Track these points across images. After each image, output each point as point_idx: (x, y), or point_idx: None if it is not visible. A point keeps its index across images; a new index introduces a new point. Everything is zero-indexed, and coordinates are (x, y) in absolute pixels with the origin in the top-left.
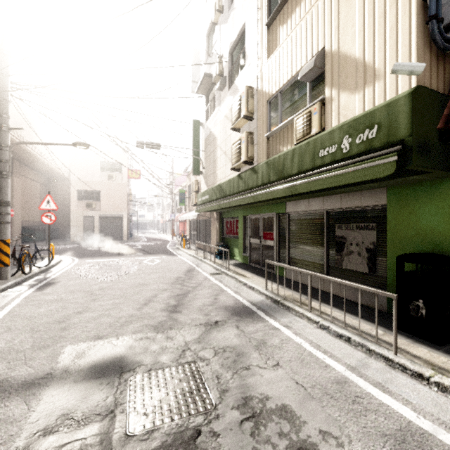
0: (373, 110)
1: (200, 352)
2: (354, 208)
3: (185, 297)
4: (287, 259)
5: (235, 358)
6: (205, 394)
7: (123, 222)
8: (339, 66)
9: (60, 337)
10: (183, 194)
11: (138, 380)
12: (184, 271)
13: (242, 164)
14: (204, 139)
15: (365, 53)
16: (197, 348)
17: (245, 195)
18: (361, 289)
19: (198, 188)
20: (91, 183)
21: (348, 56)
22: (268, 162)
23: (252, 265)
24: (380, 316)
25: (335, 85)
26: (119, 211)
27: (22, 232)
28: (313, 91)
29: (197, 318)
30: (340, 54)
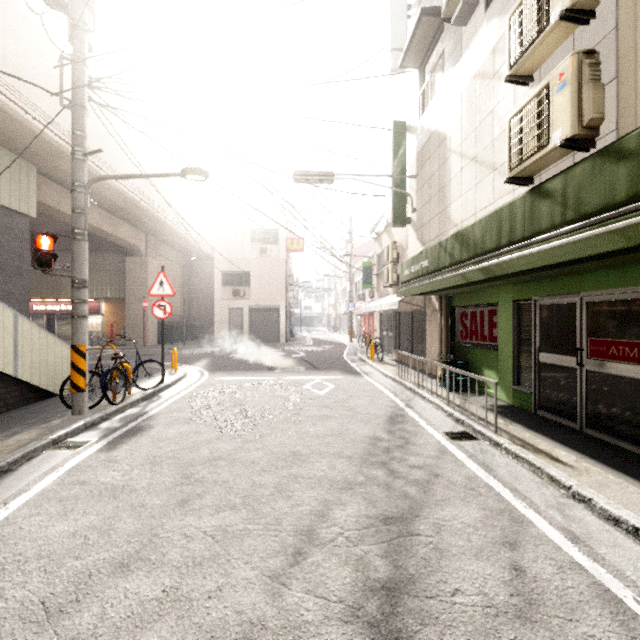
0: None
1: None
2: None
3: (409, 537)
4: None
5: None
6: None
7: (280, 316)
8: None
9: None
10: (369, 269)
11: None
12: (384, 419)
13: (550, 154)
14: (417, 153)
15: None
16: None
17: (577, 234)
18: None
19: (397, 256)
20: (239, 262)
21: None
22: None
23: (547, 416)
24: None
25: None
26: (275, 301)
27: (158, 329)
28: None
29: None
30: None
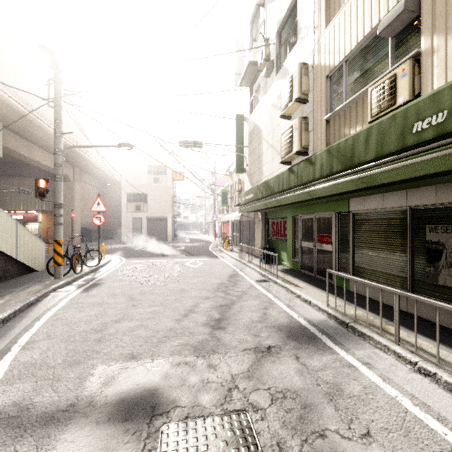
0: None
1: (251, 395)
2: None
3: (229, 309)
4: (351, 267)
5: (301, 412)
6: None
7: (168, 223)
8: None
9: (93, 351)
10: (226, 194)
11: (171, 432)
12: (227, 276)
13: (293, 155)
14: (248, 134)
15: None
16: (247, 387)
17: (299, 191)
18: None
19: (241, 188)
20: (139, 186)
21: None
22: (329, 149)
23: (304, 272)
24: None
25: (438, 29)
26: (164, 213)
27: (81, 232)
28: (397, 48)
29: (244, 340)
30: None
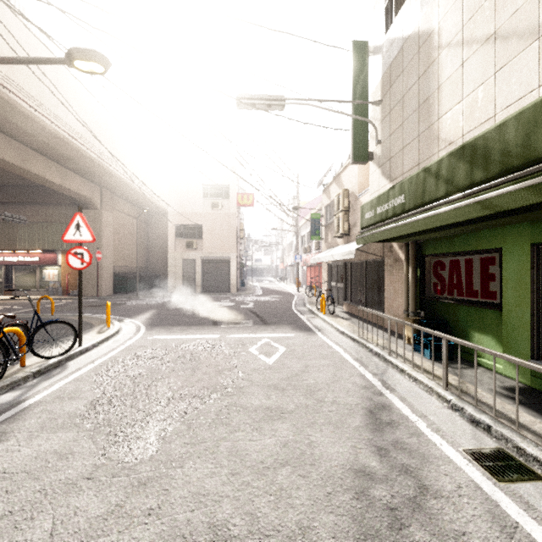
0: None
1: None
2: None
3: None
4: None
5: None
6: None
7: (231, 267)
8: None
9: None
10: (317, 221)
11: None
12: (362, 417)
13: None
14: (382, 75)
15: None
16: None
17: None
18: None
19: (348, 204)
20: (192, 215)
21: None
22: None
23: None
24: None
25: None
26: (226, 252)
27: (114, 280)
28: None
29: None
30: None
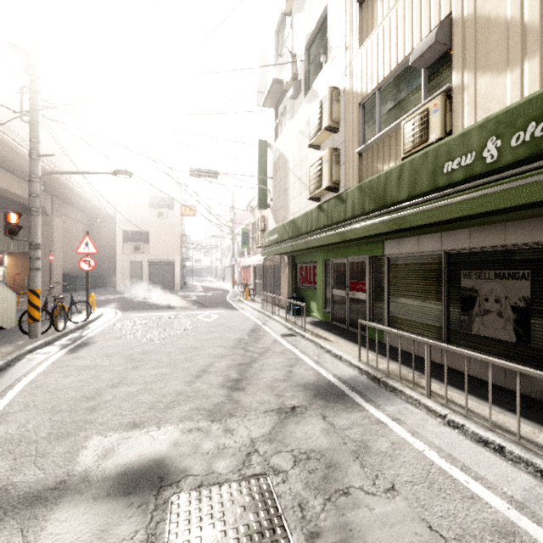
0: (542, 91)
1: (272, 458)
2: (492, 248)
3: (249, 368)
4: (386, 317)
5: (326, 471)
6: (283, 538)
7: (175, 268)
8: (477, 36)
9: (85, 421)
10: (246, 234)
11: (182, 502)
12: (248, 331)
13: (323, 191)
14: (273, 163)
15: (524, 8)
16: (269, 450)
17: (329, 232)
18: (523, 372)
19: (264, 226)
20: (139, 223)
21: (492, 19)
22: (361, 185)
23: (336, 324)
24: (540, 409)
25: (468, 66)
26: (171, 256)
27: (62, 280)
28: (430, 80)
29: (266, 401)
30: (478, 18)
